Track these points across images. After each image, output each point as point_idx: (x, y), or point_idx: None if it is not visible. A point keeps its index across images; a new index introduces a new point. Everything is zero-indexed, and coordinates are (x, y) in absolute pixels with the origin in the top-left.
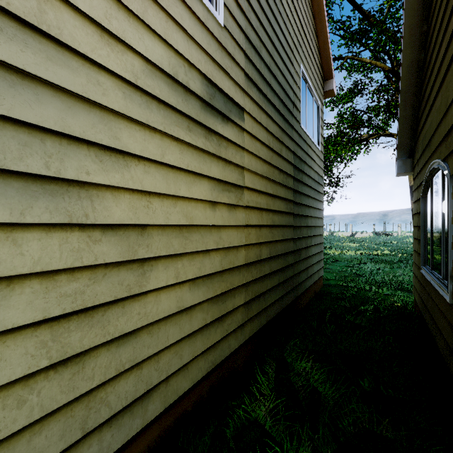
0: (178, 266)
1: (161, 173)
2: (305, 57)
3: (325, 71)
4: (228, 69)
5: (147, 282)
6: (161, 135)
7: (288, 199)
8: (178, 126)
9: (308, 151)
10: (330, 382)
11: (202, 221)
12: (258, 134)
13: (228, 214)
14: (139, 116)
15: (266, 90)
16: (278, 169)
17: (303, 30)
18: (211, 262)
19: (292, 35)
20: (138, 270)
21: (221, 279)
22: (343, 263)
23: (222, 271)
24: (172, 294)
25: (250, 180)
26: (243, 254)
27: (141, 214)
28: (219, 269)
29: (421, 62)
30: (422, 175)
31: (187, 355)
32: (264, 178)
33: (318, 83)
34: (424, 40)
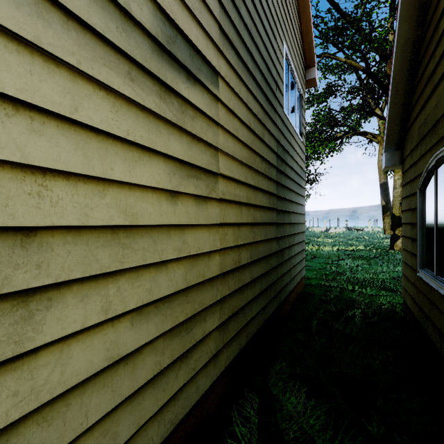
0: (108, 292)
1: (72, 139)
2: (288, 36)
3: (307, 58)
4: (195, 11)
5: (37, 330)
6: (71, 73)
7: (271, 193)
8: (109, 67)
9: (291, 140)
10: (331, 432)
11: (153, 219)
12: (237, 109)
13: (197, 210)
14: (14, 24)
15: (246, 57)
16: (260, 156)
17: (286, 6)
18: (170, 278)
19: (275, 5)
20: (13, 312)
21: (186, 299)
22: (322, 260)
23: (187, 288)
24: (96, 339)
25: (227, 165)
26: (217, 261)
27: (20, 207)
28: (182, 286)
29: (417, 40)
30: (419, 166)
31: (127, 429)
32: (244, 165)
33: (301, 69)
34: (422, 14)
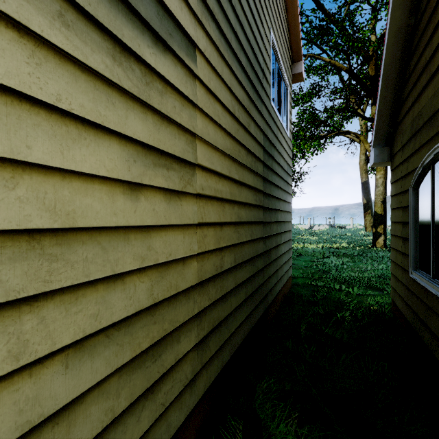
0: (22, 327)
1: None
2: (275, 25)
3: (294, 52)
4: None
5: None
6: None
7: (257, 189)
8: None
9: (278, 135)
10: None
11: (102, 219)
12: (218, 91)
13: (167, 207)
14: None
15: (230, 35)
16: (245, 148)
17: None
18: (129, 294)
19: None
20: None
21: (152, 319)
22: (307, 258)
23: (154, 305)
24: None
25: (207, 155)
26: (195, 268)
27: None
28: (147, 303)
29: (410, 29)
30: (412, 162)
31: None
32: (227, 156)
33: (287, 62)
34: (416, 0)
